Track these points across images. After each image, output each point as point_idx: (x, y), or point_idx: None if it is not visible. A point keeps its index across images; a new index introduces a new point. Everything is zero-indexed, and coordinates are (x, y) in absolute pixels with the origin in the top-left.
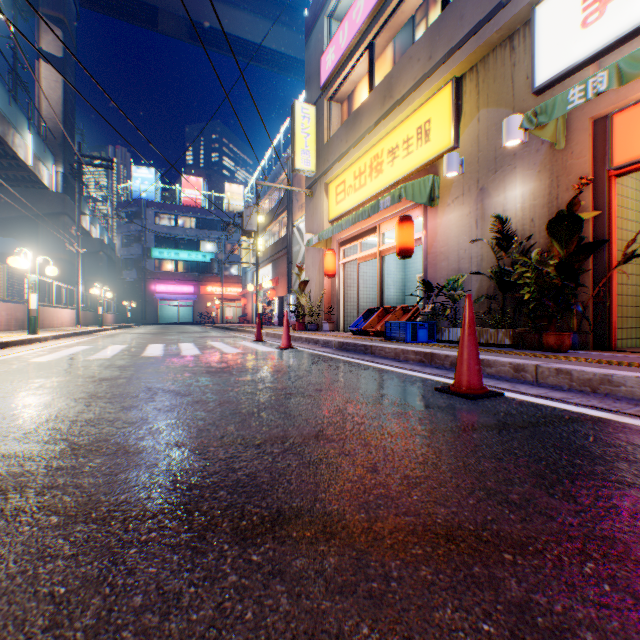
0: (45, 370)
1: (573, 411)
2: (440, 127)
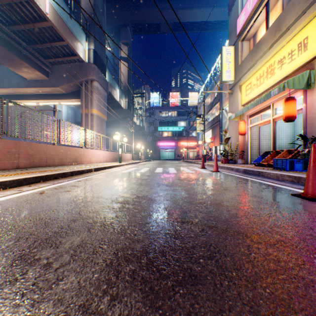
0: (125, 175)
1: None
2: (314, 39)
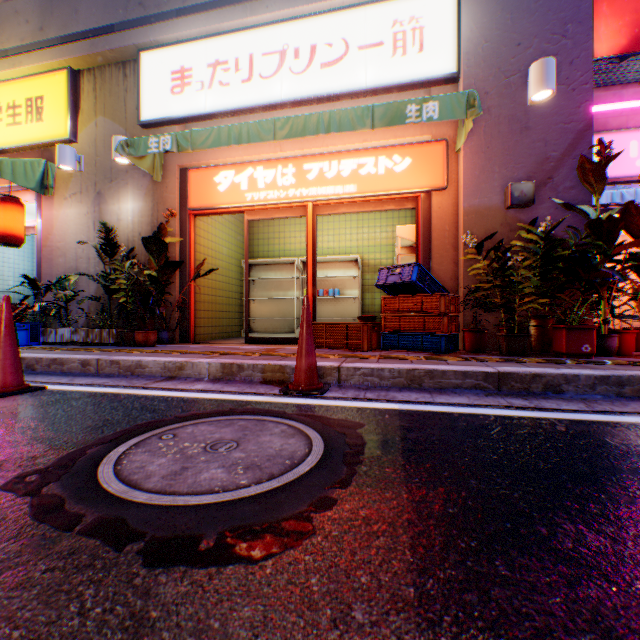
0: None
1: (95, 391)
2: (57, 112)
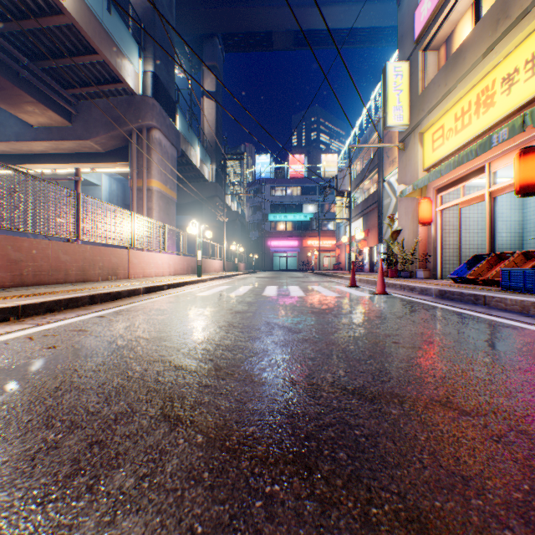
0: (203, 302)
1: None
2: None
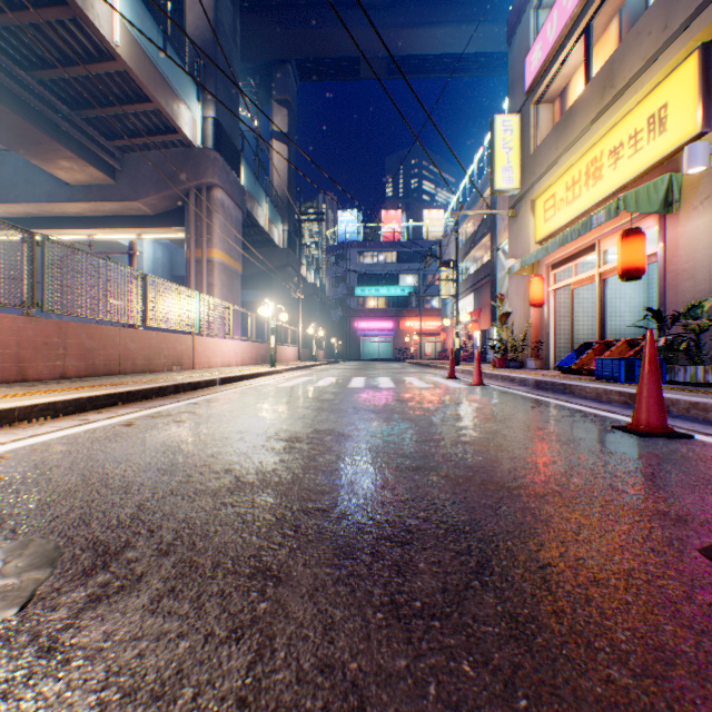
0: (287, 392)
1: None
2: (680, 111)
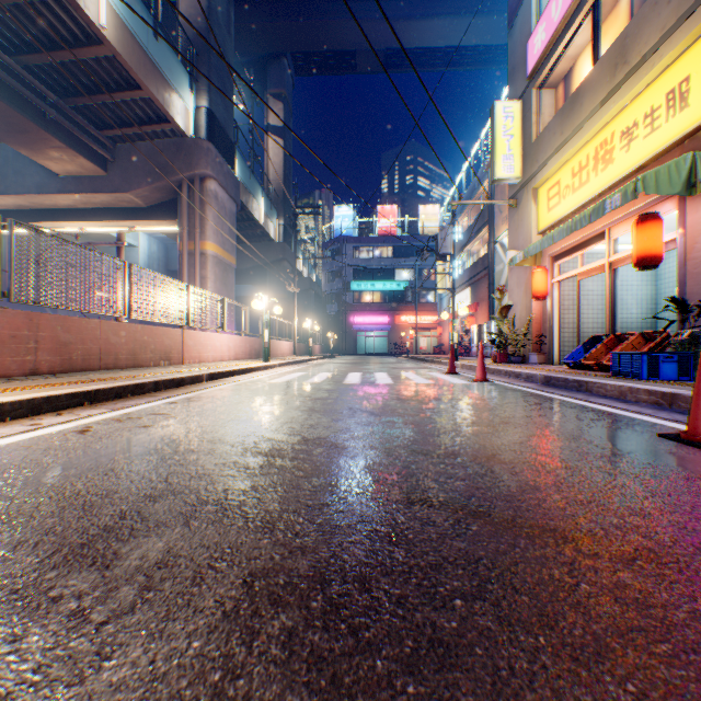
0: (278, 389)
1: None
2: None
